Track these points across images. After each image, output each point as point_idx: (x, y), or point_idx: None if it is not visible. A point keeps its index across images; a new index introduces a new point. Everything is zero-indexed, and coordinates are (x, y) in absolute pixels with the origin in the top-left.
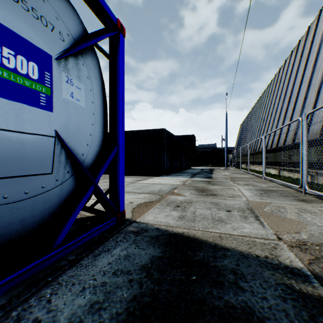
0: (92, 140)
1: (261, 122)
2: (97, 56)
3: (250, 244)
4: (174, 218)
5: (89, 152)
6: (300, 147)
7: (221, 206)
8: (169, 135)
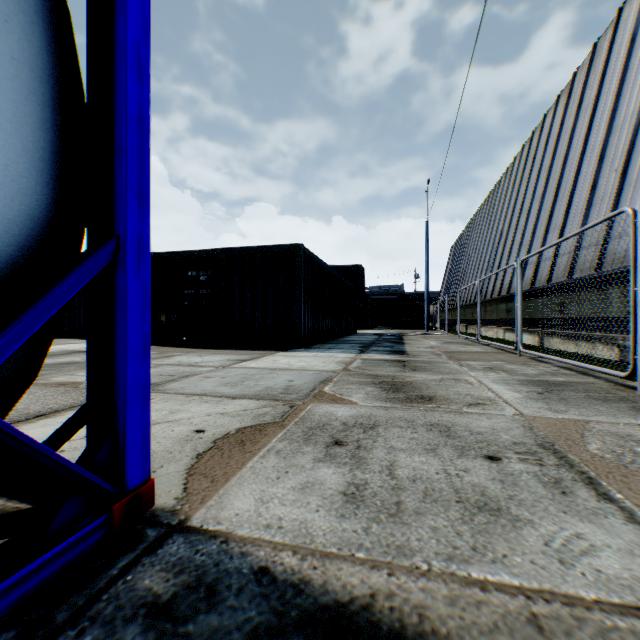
0: None
1: (495, 240)
2: None
3: None
4: (328, 499)
5: None
6: (630, 277)
7: (462, 439)
8: (311, 260)
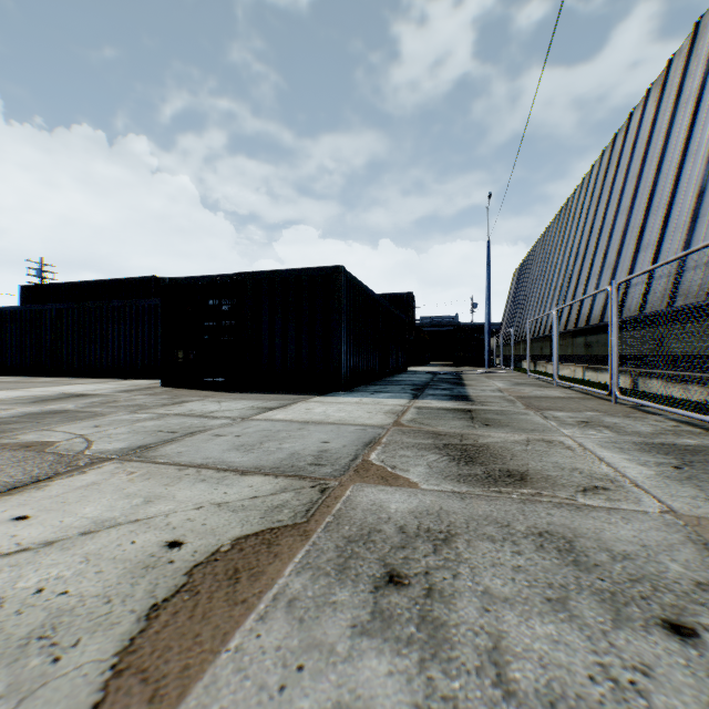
0: None
1: (568, 262)
2: None
3: None
4: None
5: None
6: None
7: (603, 572)
8: (354, 286)
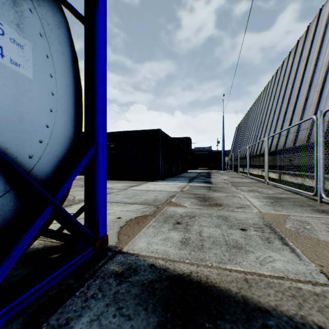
0: (50, 134)
1: (258, 124)
2: (64, 14)
3: (295, 295)
4: (175, 243)
5: (44, 153)
6: (315, 149)
7: (232, 222)
8: (165, 136)
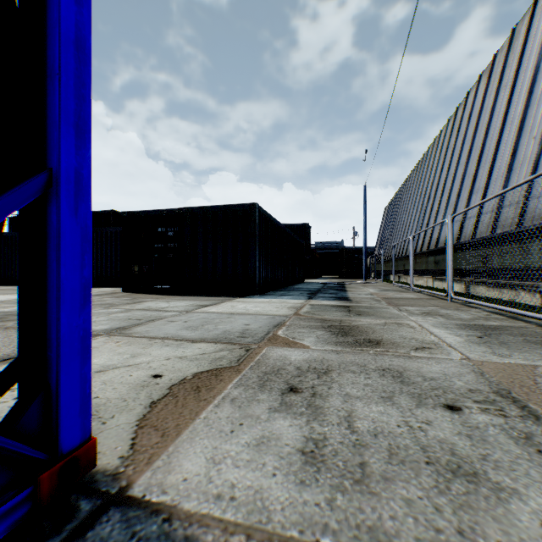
0: None
1: (423, 202)
2: None
3: None
4: (286, 459)
5: None
6: None
7: (417, 386)
8: (265, 218)
